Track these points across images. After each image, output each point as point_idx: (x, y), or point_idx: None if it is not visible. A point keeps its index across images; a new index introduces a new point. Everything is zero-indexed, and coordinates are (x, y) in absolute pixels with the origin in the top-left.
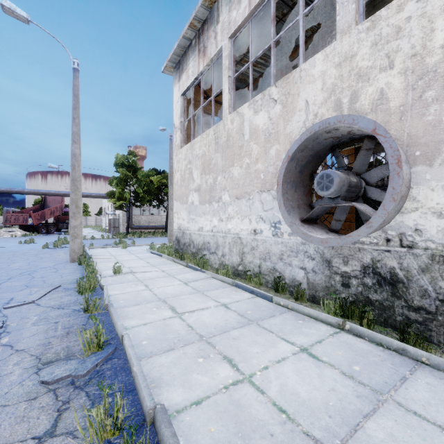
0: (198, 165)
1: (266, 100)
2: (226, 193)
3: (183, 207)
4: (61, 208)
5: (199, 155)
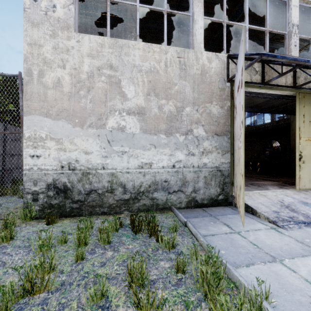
0: None
1: None
2: None
3: None
4: None
5: None
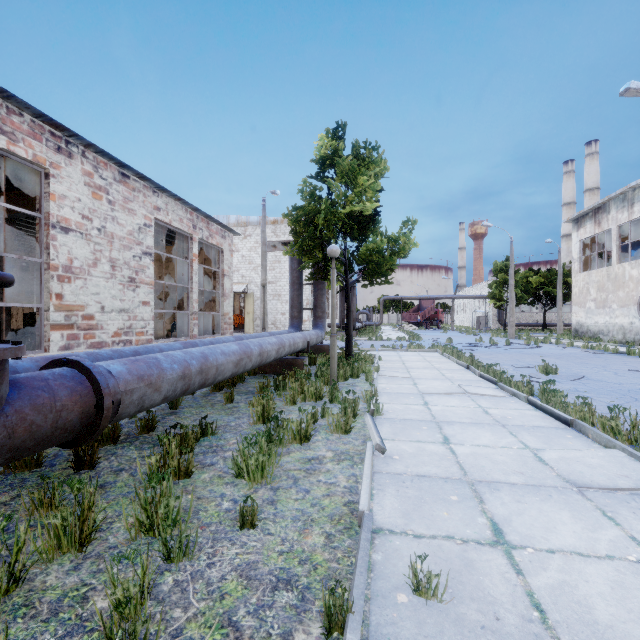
0: (594, 286)
1: (637, 265)
2: (614, 304)
3: (581, 310)
4: (433, 308)
5: (595, 281)
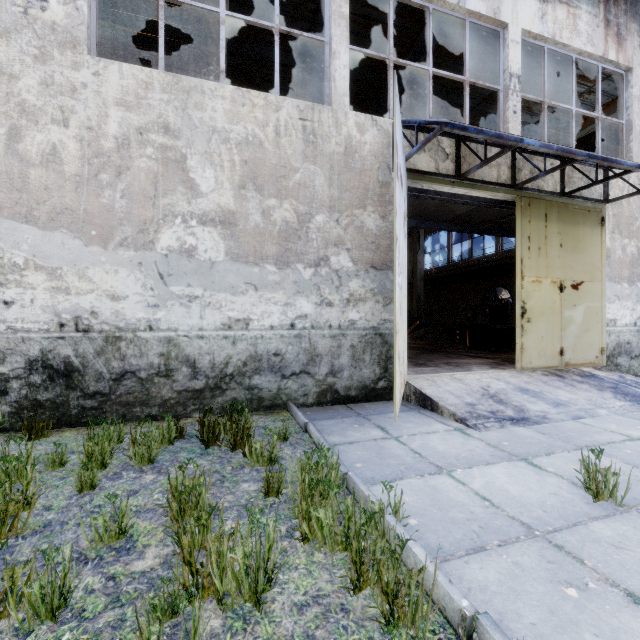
0: None
1: None
2: None
3: None
4: None
5: None
